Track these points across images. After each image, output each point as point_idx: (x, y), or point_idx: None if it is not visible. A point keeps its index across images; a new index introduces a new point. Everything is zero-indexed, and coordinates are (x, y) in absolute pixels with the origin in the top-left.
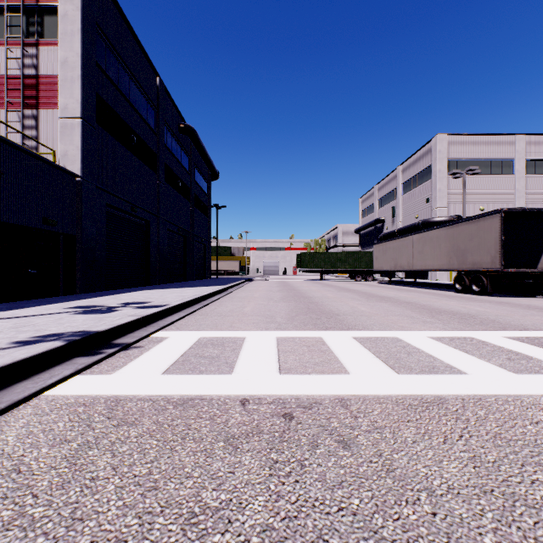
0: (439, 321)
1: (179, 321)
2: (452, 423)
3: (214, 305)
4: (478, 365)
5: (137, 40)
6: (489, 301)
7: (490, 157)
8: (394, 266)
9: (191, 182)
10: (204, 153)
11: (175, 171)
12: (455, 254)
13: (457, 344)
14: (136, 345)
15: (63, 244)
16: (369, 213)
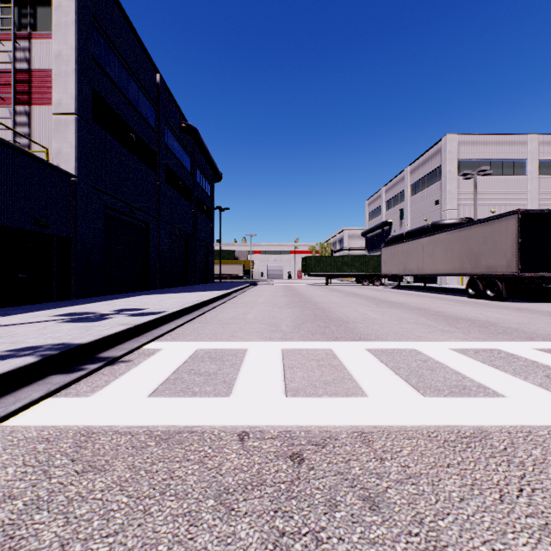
0: (458, 329)
1: (176, 329)
2: (504, 469)
3: (215, 311)
4: (515, 384)
5: (136, 35)
6: (506, 307)
7: (502, 157)
8: (402, 270)
9: (193, 184)
10: (207, 154)
11: (176, 172)
12: (467, 257)
13: (484, 358)
14: (124, 359)
15: (56, 247)
16: (376, 216)
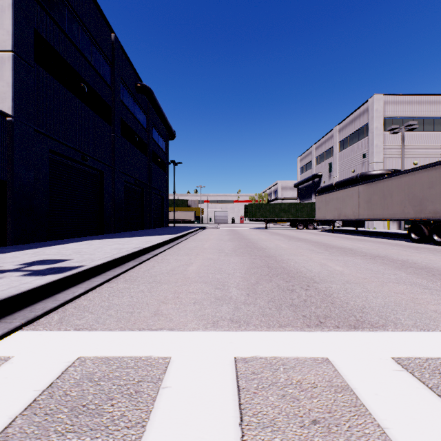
0: None
1: (83, 295)
2: None
3: (154, 260)
4: None
5: None
6: None
7: (423, 115)
8: (337, 216)
9: (148, 139)
10: (161, 113)
11: (132, 127)
12: (410, 202)
13: None
14: None
15: None
16: (307, 169)
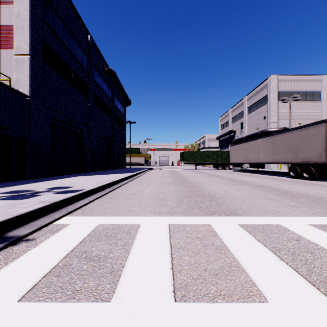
0: (302, 204)
1: (89, 204)
2: None
3: (122, 188)
4: None
5: (73, 8)
6: (321, 185)
7: (305, 89)
8: (244, 160)
9: (112, 106)
10: (121, 88)
11: (101, 98)
12: (289, 151)
13: None
14: (30, 237)
15: (15, 144)
16: (225, 127)
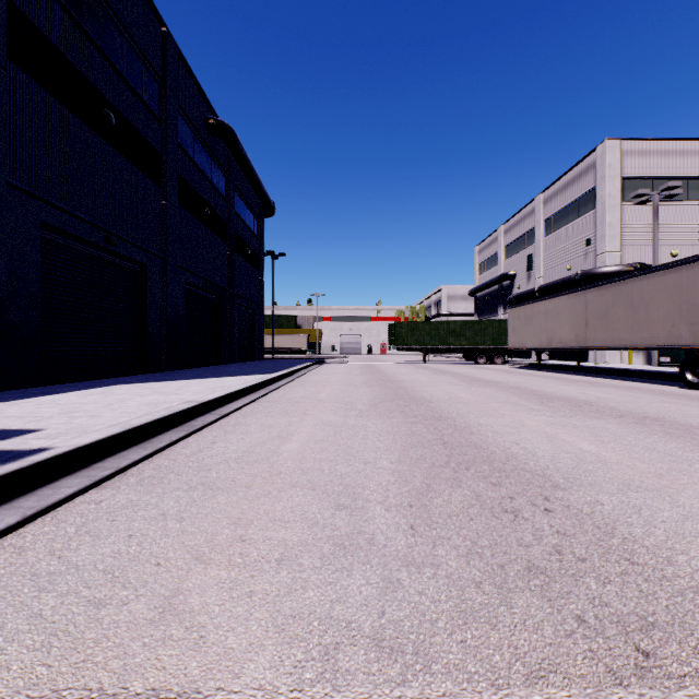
0: None
1: (13, 533)
2: None
3: (220, 426)
4: None
5: None
6: None
7: (687, 174)
8: (547, 342)
9: (229, 214)
10: (250, 171)
11: (199, 192)
12: (684, 318)
13: None
14: None
15: None
16: (490, 267)
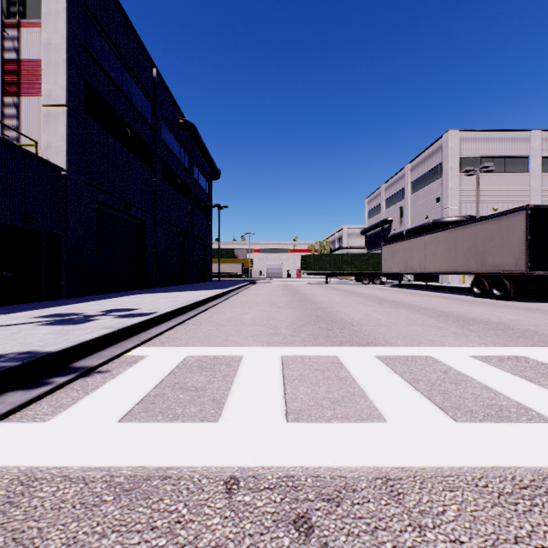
0: (473, 332)
1: (166, 332)
2: None
3: (211, 311)
4: None
5: (131, 27)
6: (515, 307)
7: (504, 154)
8: (404, 269)
9: (191, 181)
10: (205, 151)
11: (173, 169)
12: (473, 255)
13: (513, 368)
14: (101, 369)
15: (45, 244)
16: (375, 214)
